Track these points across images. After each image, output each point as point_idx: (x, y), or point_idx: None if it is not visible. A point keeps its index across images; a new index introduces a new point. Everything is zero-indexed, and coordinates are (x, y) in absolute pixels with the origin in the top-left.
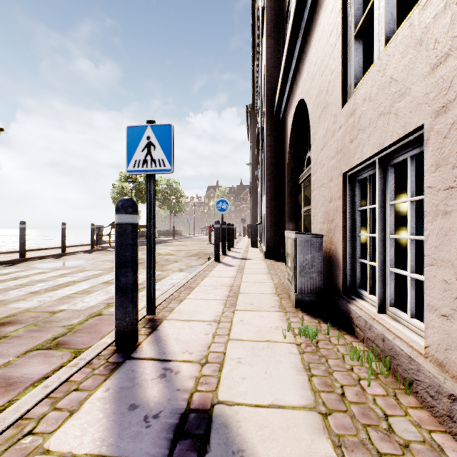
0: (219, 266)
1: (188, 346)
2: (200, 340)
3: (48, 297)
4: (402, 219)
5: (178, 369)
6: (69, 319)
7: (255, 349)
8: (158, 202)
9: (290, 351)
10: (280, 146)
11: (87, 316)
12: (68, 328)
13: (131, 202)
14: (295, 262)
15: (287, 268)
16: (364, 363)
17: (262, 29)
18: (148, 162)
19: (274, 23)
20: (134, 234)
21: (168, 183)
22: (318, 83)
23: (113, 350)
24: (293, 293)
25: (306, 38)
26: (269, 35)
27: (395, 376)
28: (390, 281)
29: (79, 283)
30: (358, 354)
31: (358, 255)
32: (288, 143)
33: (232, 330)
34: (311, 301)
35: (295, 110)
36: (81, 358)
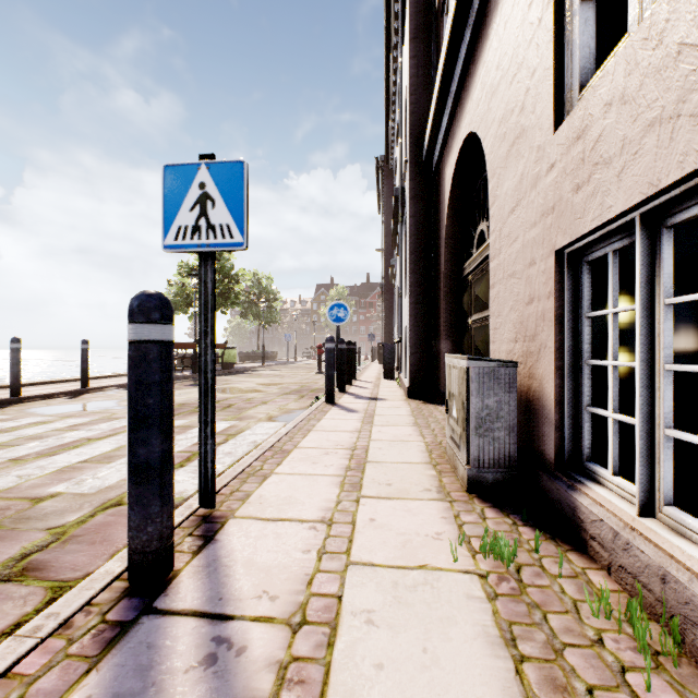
0: (333, 412)
1: (268, 581)
2: (293, 567)
3: (38, 468)
4: (630, 335)
5: (243, 641)
6: (62, 513)
7: (401, 588)
8: (239, 308)
9: (470, 593)
10: (433, 217)
11: (95, 507)
12: (55, 534)
13: (159, 300)
14: (468, 410)
15: (450, 420)
16: (621, 623)
17: (402, 30)
18: (201, 230)
19: (422, 17)
20: (165, 362)
21: (254, 279)
22: (504, 98)
23: (120, 592)
24: (464, 466)
25: (480, 28)
26: (414, 37)
27: (697, 663)
28: (666, 455)
29: (97, 442)
30: (610, 605)
31: (586, 401)
32: (446, 211)
33: (355, 541)
34: (496, 481)
35: (458, 154)
36: (51, 612)
